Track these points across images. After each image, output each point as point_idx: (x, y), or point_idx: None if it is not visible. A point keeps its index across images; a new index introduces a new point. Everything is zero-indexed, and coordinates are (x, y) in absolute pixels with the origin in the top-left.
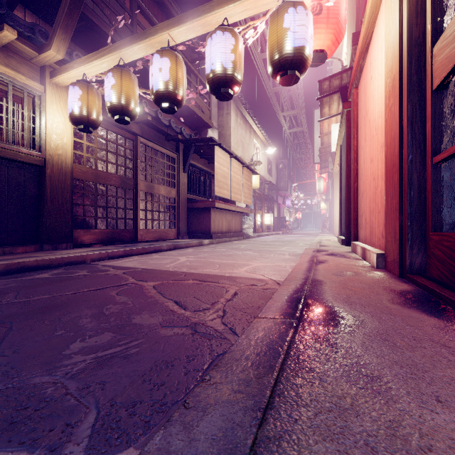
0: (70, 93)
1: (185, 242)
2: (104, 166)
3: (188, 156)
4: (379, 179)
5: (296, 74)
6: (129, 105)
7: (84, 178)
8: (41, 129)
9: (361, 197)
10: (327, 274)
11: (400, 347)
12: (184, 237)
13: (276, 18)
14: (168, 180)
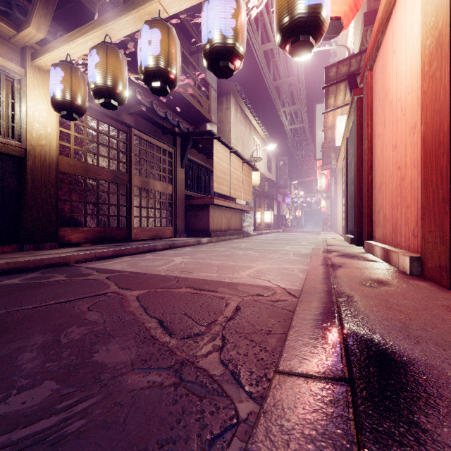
0: (51, 75)
1: (182, 240)
2: (94, 159)
3: (185, 150)
4: (409, 167)
5: (310, 40)
6: (116, 87)
7: (71, 171)
8: (21, 117)
9: (377, 191)
10: (354, 284)
11: None
12: (181, 236)
13: None
14: (164, 176)
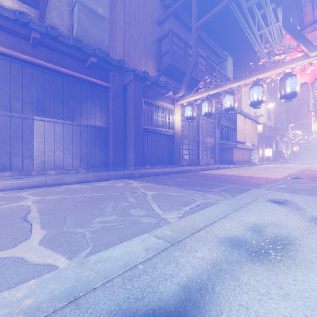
0: (187, 109)
1: (222, 165)
2: (188, 132)
3: (220, 120)
4: None
5: (291, 100)
6: (212, 112)
7: (182, 138)
8: (174, 122)
9: None
10: (305, 175)
11: (315, 180)
12: (218, 164)
13: (282, 81)
14: (210, 134)
